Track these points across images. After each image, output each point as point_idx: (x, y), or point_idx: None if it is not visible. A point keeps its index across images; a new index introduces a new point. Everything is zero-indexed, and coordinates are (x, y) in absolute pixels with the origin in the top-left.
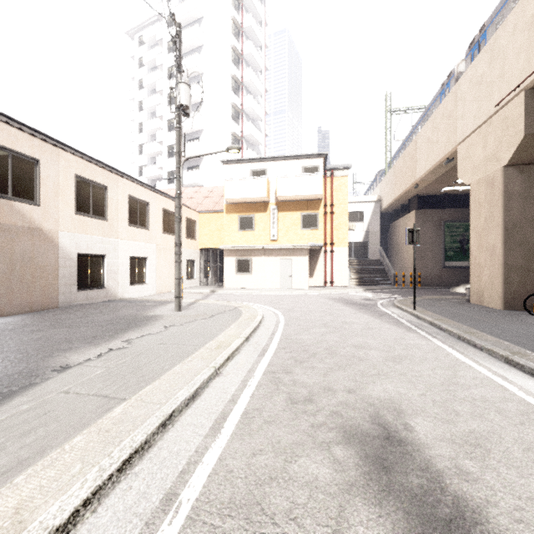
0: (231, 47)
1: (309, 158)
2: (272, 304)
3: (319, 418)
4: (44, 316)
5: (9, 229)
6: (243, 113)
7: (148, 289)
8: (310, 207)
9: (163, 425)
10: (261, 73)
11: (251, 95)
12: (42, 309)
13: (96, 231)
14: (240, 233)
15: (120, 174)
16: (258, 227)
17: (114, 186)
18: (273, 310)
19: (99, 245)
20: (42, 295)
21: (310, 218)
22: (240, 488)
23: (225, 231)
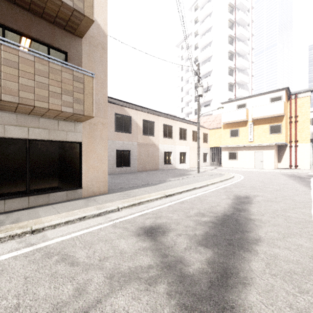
0: (228, 35)
1: (274, 92)
2: (243, 174)
3: (230, 194)
4: (157, 172)
5: (148, 144)
6: (235, 69)
7: (186, 165)
8: (276, 121)
9: (193, 189)
10: (248, 39)
11: (241, 57)
12: (155, 170)
13: (169, 143)
14: (231, 138)
15: (176, 119)
16: (241, 135)
17: (174, 125)
18: (240, 176)
19: (170, 148)
20: (155, 165)
21: (275, 127)
22: (207, 196)
23: (222, 138)
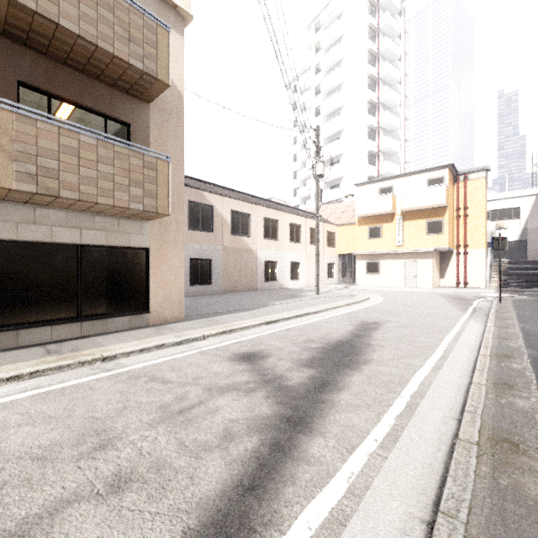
0: (367, 76)
1: (433, 171)
2: (384, 295)
3: (356, 320)
4: (254, 293)
5: (240, 250)
6: (379, 129)
7: (300, 283)
8: (435, 214)
9: (306, 314)
10: (400, 82)
11: (387, 111)
12: (251, 290)
13: (273, 247)
14: (370, 241)
15: (284, 210)
16: (385, 235)
17: (282, 219)
18: (379, 298)
19: (274, 256)
20: (251, 283)
21: (435, 224)
22: (323, 322)
23: (357, 240)
